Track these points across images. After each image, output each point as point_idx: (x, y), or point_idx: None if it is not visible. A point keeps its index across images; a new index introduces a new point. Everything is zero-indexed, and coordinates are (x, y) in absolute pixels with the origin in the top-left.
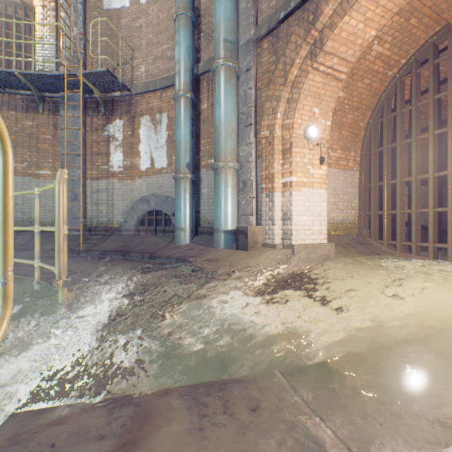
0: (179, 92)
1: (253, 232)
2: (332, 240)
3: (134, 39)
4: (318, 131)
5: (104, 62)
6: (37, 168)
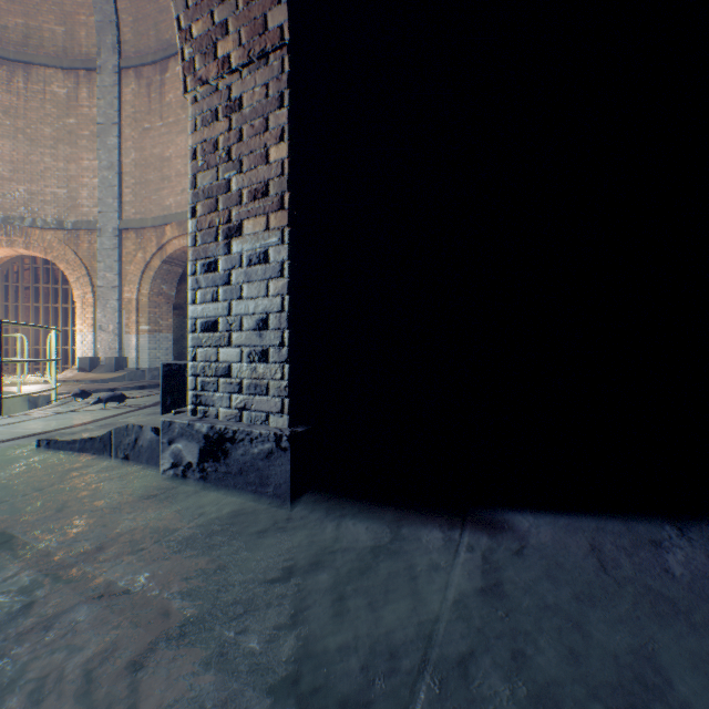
0: None
1: None
2: None
3: None
4: None
5: None
6: None
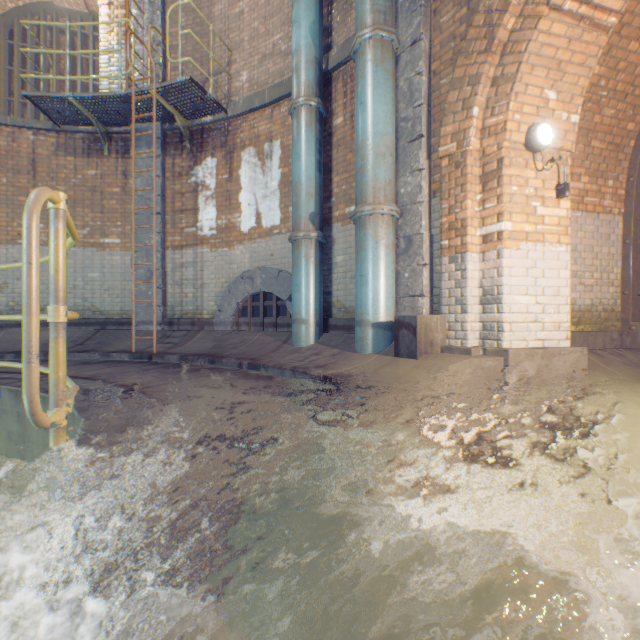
0: (298, 99)
1: (426, 325)
2: (572, 341)
3: (232, 33)
4: (553, 134)
5: (191, 74)
6: (101, 235)
